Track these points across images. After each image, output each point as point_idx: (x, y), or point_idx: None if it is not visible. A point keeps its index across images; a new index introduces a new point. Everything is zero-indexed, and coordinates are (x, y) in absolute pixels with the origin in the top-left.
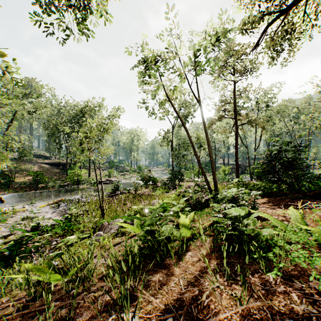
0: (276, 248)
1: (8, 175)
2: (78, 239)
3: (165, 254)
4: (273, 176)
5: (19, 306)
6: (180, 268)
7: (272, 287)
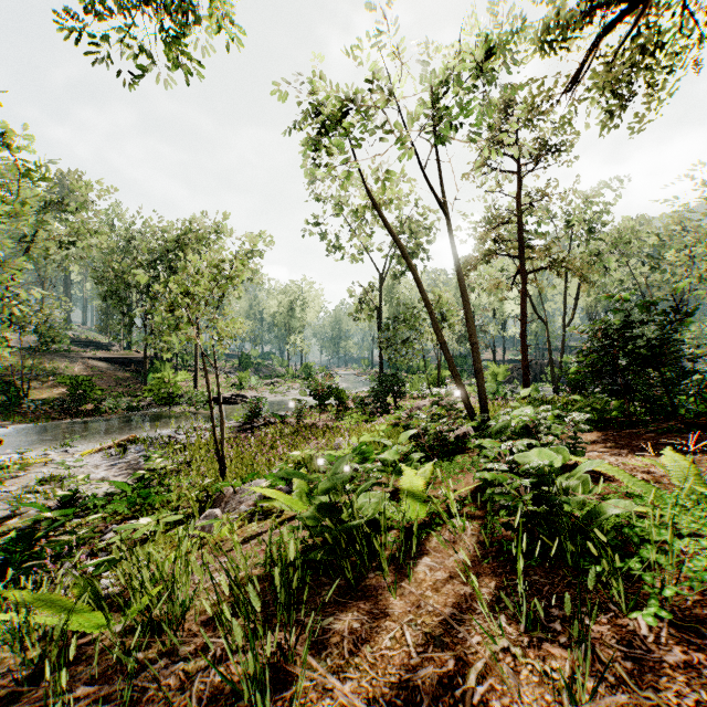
0: (648, 548)
1: (14, 385)
2: (159, 527)
3: (365, 562)
4: (612, 382)
5: (1, 694)
6: (404, 597)
7: (649, 652)
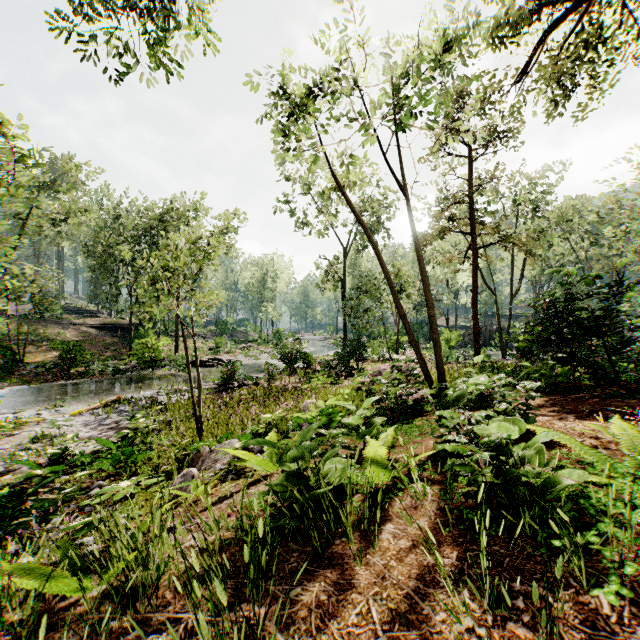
0: (605, 521)
1: (11, 350)
2: (138, 489)
3: (332, 529)
4: (558, 350)
5: None
6: (369, 567)
7: (613, 633)
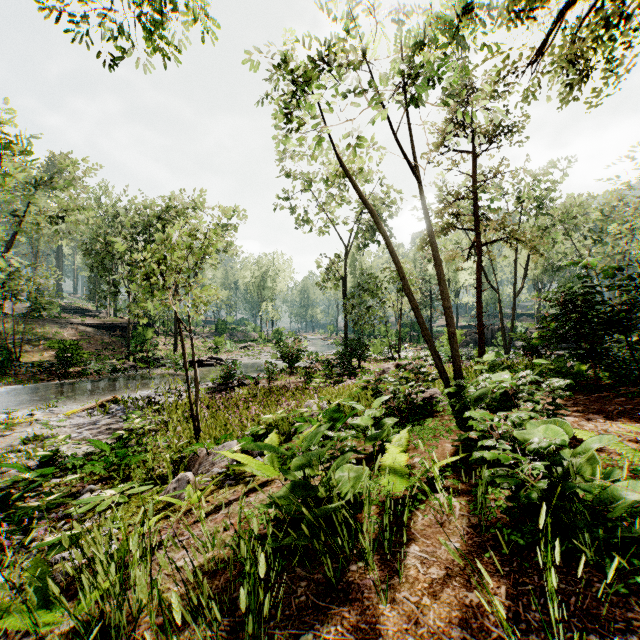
0: None
1: (7, 349)
2: (125, 498)
3: (346, 551)
4: (577, 347)
5: None
6: (396, 604)
7: None
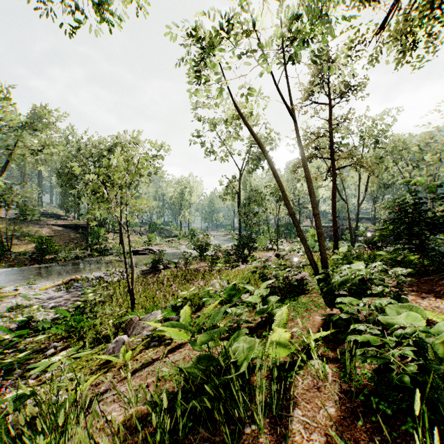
0: None
1: (2, 242)
2: (71, 360)
3: (241, 414)
4: (409, 242)
5: None
6: None
7: None
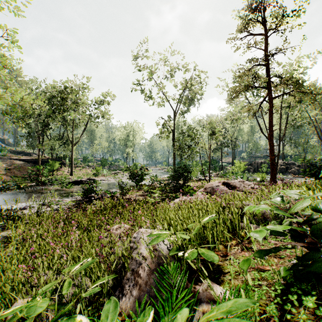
0: None
1: None
2: None
3: None
4: None
5: None
6: None
7: None
